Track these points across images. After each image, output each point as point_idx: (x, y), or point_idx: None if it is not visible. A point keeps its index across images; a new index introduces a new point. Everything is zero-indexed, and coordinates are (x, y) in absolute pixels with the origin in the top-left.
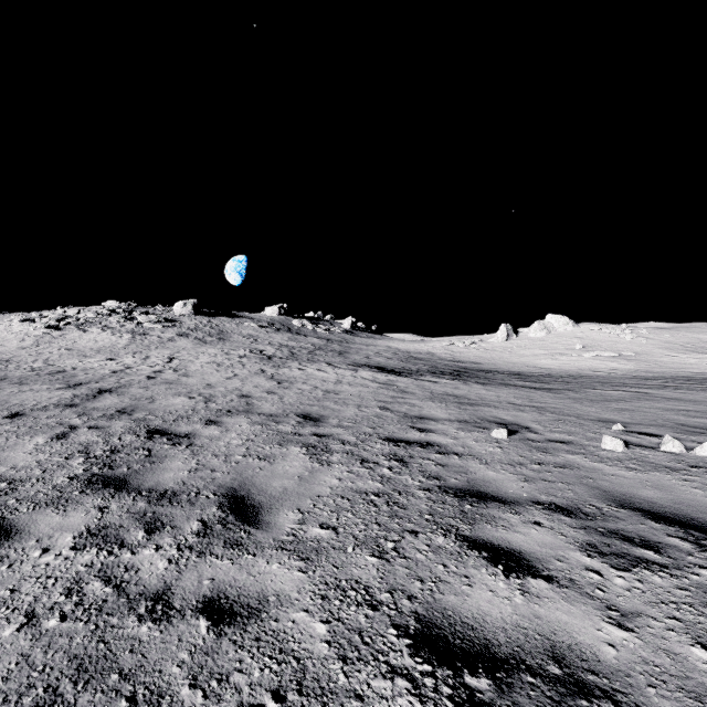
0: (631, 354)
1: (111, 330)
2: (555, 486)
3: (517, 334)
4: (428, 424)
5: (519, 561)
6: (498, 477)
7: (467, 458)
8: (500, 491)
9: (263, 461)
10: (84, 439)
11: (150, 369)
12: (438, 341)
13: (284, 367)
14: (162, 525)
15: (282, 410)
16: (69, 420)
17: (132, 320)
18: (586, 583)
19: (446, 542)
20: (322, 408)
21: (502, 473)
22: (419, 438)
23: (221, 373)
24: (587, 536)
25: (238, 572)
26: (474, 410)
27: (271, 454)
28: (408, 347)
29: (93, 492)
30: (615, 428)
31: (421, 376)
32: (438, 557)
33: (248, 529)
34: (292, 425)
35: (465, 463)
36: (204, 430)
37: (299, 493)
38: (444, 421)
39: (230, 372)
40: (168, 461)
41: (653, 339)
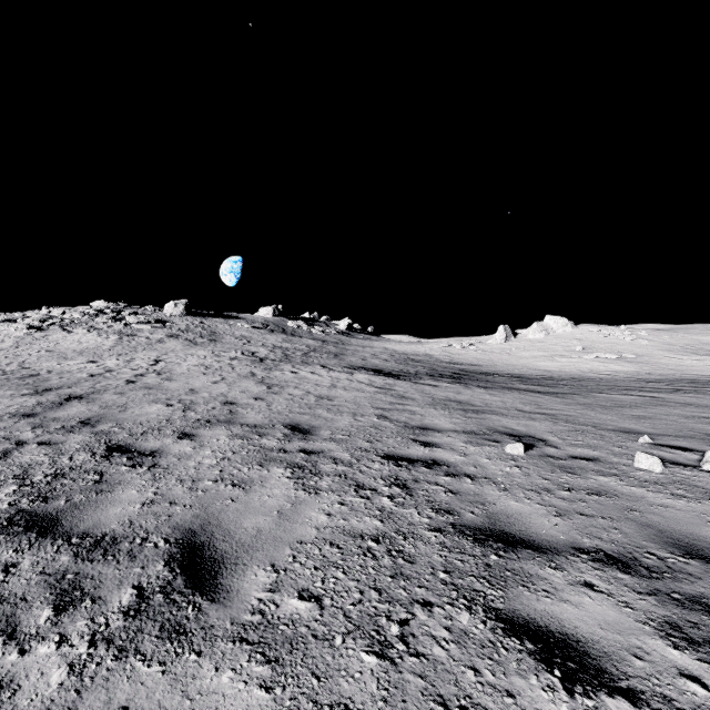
0: (632, 355)
1: (97, 331)
2: (596, 523)
3: (515, 335)
4: (431, 437)
5: (581, 659)
6: (524, 510)
7: (482, 482)
8: (530, 531)
9: (237, 488)
10: (27, 458)
11: (132, 372)
12: (435, 343)
13: (276, 370)
14: (82, 596)
15: (268, 419)
16: (19, 433)
17: (120, 321)
18: (689, 706)
19: (473, 623)
20: (313, 417)
21: (527, 503)
22: (423, 454)
23: (208, 377)
24: (661, 608)
25: (168, 692)
26: (481, 418)
27: (248, 478)
28: (405, 349)
29: (7, 538)
30: (642, 440)
31: (420, 379)
32: (464, 653)
33: (198, 602)
34: (277, 439)
35: (481, 489)
36: (175, 445)
37: (276, 537)
38: (450, 432)
39: (217, 376)
40: (120, 489)
41: (653, 341)
